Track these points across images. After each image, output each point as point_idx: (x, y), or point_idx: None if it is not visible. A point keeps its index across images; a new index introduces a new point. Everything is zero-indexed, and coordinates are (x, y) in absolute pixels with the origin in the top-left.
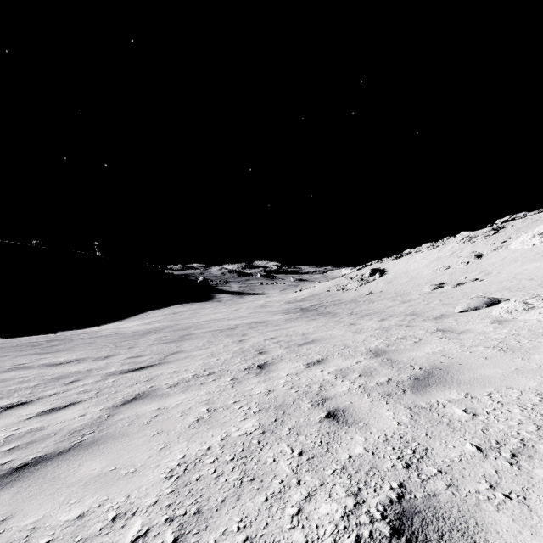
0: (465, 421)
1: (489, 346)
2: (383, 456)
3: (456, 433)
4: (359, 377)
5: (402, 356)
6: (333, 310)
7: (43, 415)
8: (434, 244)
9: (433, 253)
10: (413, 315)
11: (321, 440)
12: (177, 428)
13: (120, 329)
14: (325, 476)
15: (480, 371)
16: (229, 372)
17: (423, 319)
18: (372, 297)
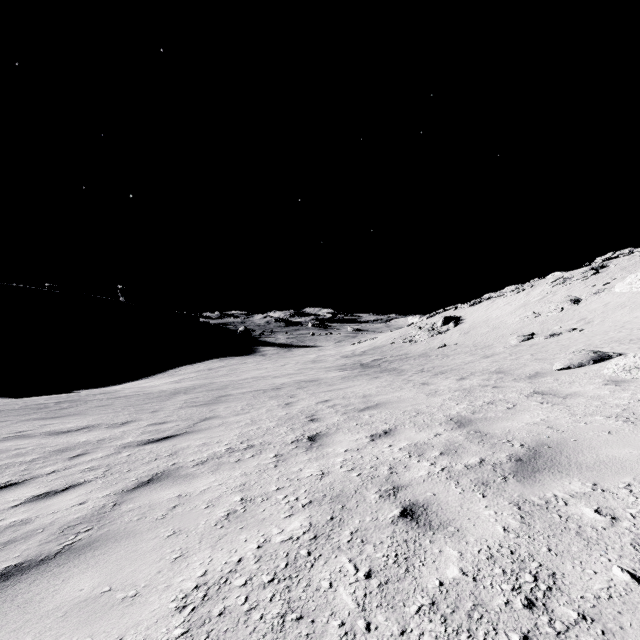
0: (602, 528)
1: (610, 415)
2: (491, 583)
3: (592, 548)
4: (440, 455)
5: (494, 427)
6: (399, 367)
7: (34, 501)
8: (520, 287)
9: (519, 297)
10: (500, 372)
11: (396, 553)
12: (200, 526)
13: (144, 388)
14: (406, 617)
15: (606, 450)
16: (272, 446)
17: (514, 378)
18: (445, 350)
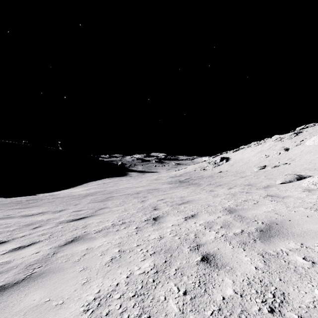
0: (307, 268)
1: (307, 207)
2: (250, 298)
3: (303, 279)
4: (221, 228)
5: (248, 213)
6: (198, 182)
7: (13, 251)
8: (258, 142)
9: (258, 147)
10: (249, 185)
11: (199, 281)
12: (97, 265)
13: (71, 193)
14: (205, 317)
15: (306, 226)
16: (135, 223)
17: (256, 188)
18: (221, 174)
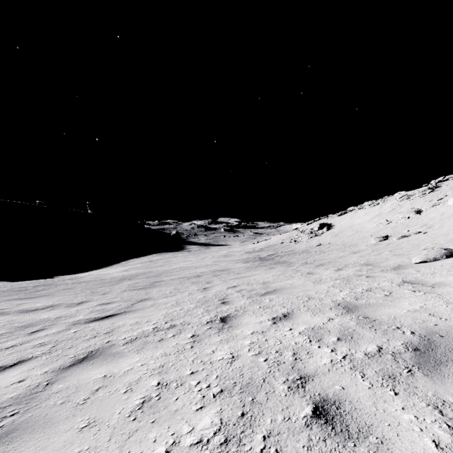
0: None
1: None
2: None
3: None
4: (338, 341)
5: (380, 313)
6: (288, 260)
7: None
8: (375, 202)
9: (375, 209)
10: (368, 265)
11: None
12: (115, 416)
13: (100, 275)
14: None
15: None
16: (190, 326)
17: (381, 269)
18: (321, 248)
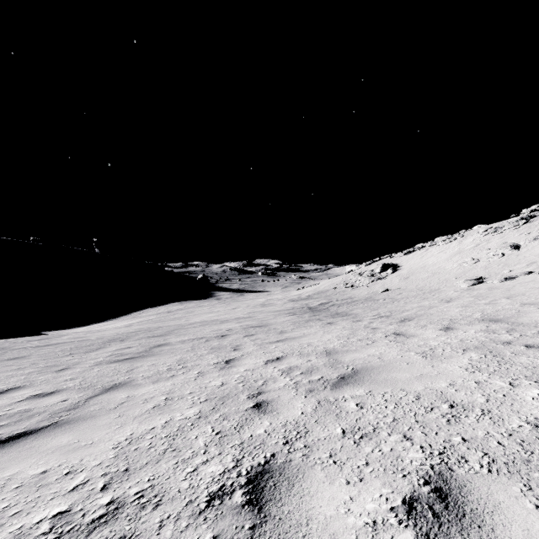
0: None
1: None
2: None
3: None
4: None
5: None
6: (349, 311)
7: None
8: (451, 237)
9: (452, 246)
10: (496, 321)
11: None
12: None
13: (86, 334)
14: None
15: None
16: (157, 520)
17: (537, 330)
18: (390, 294)
